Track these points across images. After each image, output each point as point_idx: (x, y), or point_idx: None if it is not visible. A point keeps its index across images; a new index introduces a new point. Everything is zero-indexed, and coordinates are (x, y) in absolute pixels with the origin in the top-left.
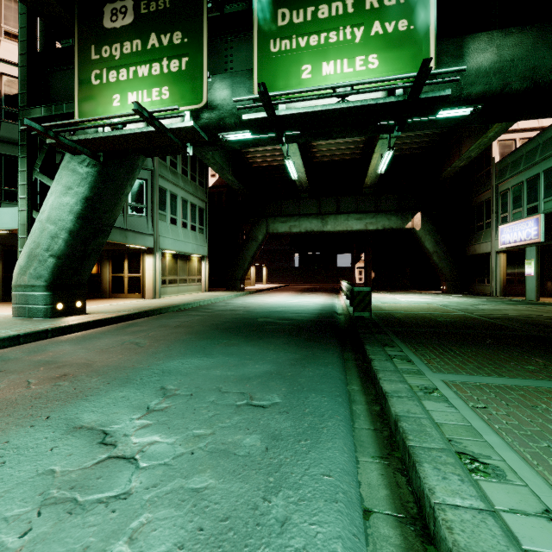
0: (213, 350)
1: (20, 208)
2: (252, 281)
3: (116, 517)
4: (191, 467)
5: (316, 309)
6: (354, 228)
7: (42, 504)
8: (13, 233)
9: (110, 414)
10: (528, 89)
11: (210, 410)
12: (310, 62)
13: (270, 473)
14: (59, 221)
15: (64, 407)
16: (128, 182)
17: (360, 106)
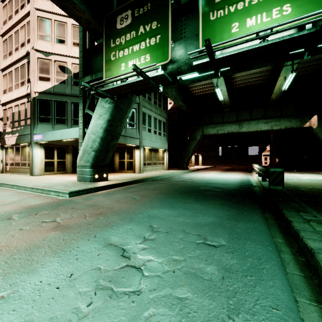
0: (176, 205)
1: (79, 127)
2: (192, 164)
3: (134, 306)
4: (175, 281)
5: (237, 182)
6: (263, 129)
7: (96, 288)
8: (76, 140)
9: (125, 238)
10: None
11: (180, 243)
12: (238, 20)
13: (229, 297)
14: (96, 133)
15: (102, 231)
16: (128, 110)
17: (277, 42)
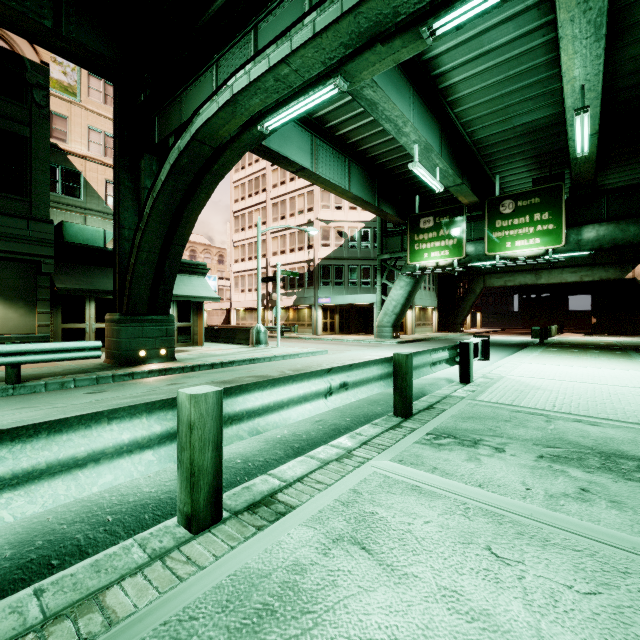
0: None
1: (377, 295)
2: (467, 326)
3: None
4: None
5: (520, 341)
6: (569, 280)
7: None
8: None
9: None
10: (612, 247)
11: None
12: (510, 241)
13: (496, 352)
14: (397, 300)
15: None
16: (421, 281)
17: (529, 263)
